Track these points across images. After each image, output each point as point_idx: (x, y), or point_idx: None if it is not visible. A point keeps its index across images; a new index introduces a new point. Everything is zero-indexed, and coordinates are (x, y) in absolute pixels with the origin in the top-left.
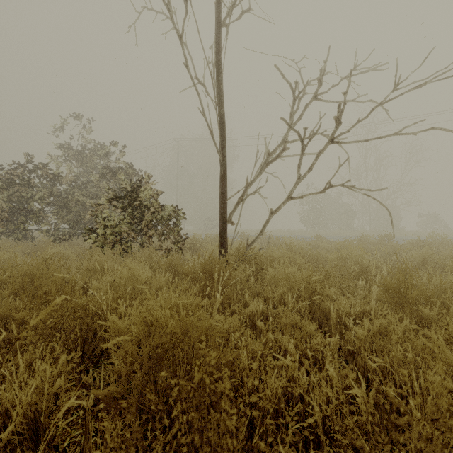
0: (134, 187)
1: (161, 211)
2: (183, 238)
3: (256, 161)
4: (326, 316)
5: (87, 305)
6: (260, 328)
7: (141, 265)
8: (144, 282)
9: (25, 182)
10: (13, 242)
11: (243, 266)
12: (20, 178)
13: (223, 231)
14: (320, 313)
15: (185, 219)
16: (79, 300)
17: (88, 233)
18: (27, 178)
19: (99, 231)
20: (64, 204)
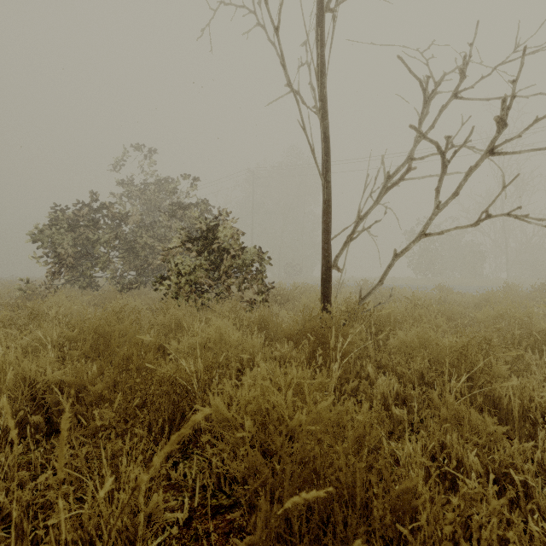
0: (211, 226)
1: (242, 254)
2: (268, 288)
3: (365, 188)
4: (495, 404)
5: (174, 377)
6: (398, 418)
7: (229, 322)
8: (235, 345)
9: (90, 223)
10: (79, 291)
11: (358, 327)
12: (86, 219)
13: (326, 279)
14: (483, 400)
15: (271, 264)
16: (165, 371)
17: (159, 281)
18: (92, 218)
19: (172, 278)
20: (131, 248)
